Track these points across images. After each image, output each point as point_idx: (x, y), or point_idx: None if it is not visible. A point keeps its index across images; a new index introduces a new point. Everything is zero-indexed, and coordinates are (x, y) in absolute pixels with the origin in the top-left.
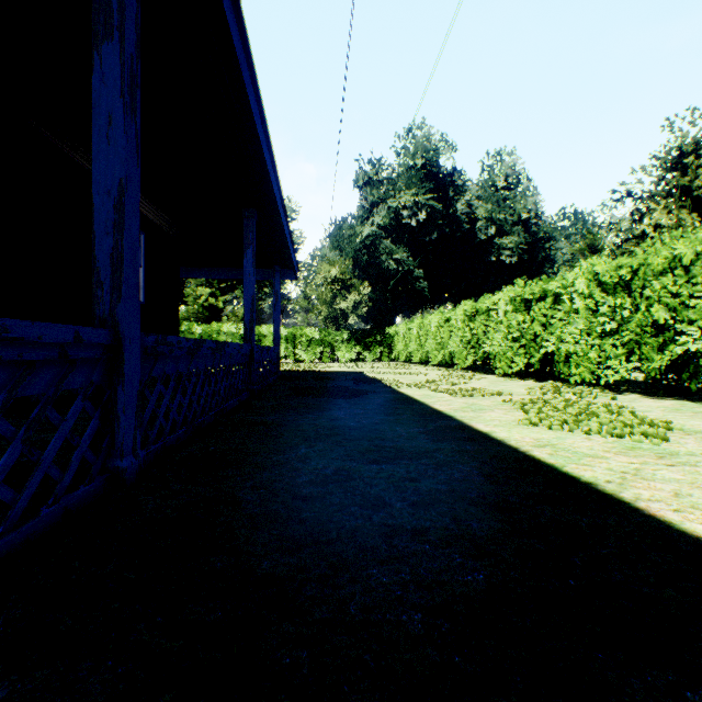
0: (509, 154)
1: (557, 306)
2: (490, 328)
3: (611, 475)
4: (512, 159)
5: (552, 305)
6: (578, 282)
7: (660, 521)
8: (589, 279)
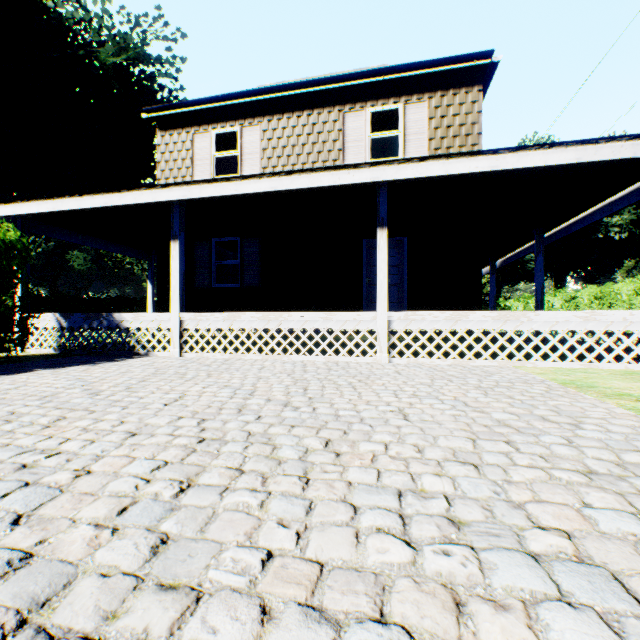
0: None
1: None
2: (614, 305)
3: None
4: None
5: None
6: None
7: None
8: None
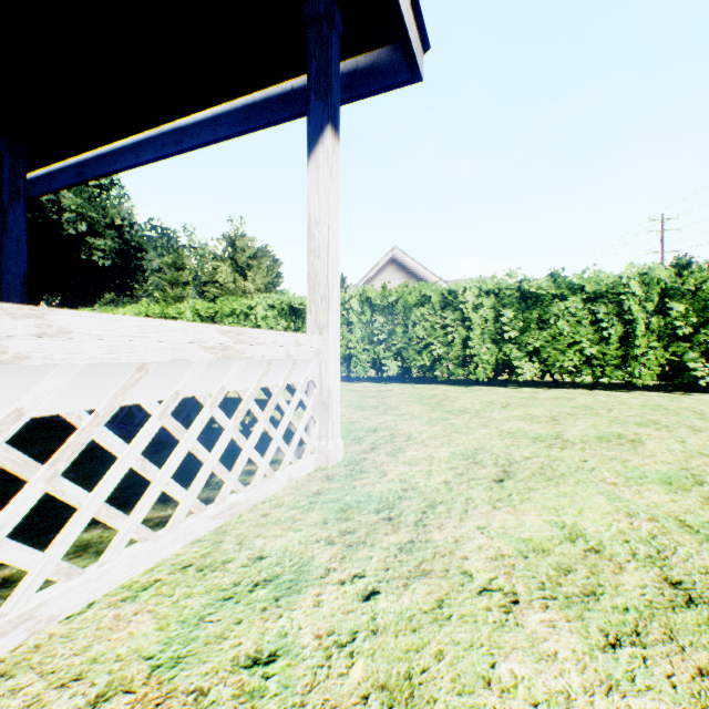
0: None
1: None
2: None
3: None
4: None
5: None
6: (188, 312)
7: (231, 397)
8: (195, 311)
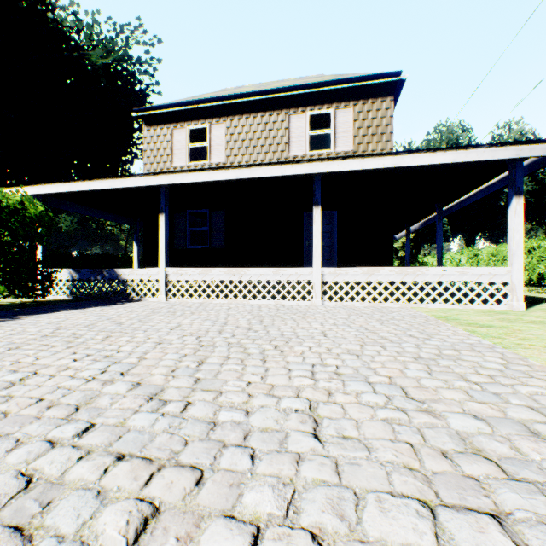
0: (516, 123)
1: (545, 252)
2: (506, 261)
3: (543, 296)
4: (519, 128)
5: (542, 252)
6: None
7: None
8: None
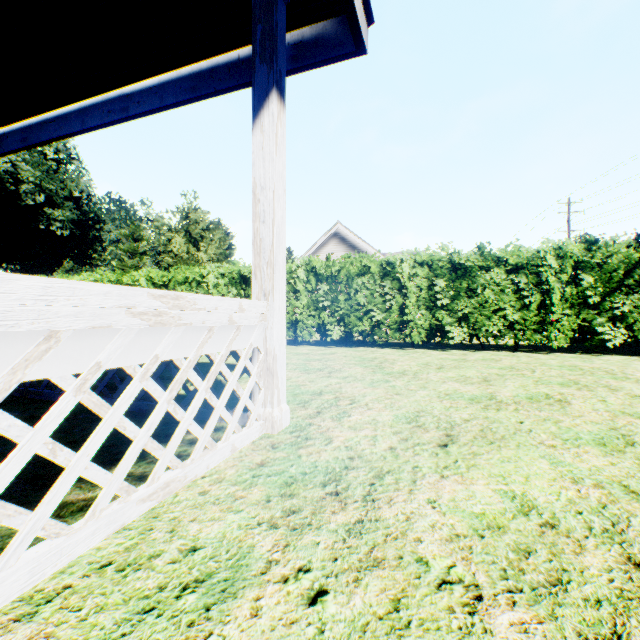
0: None
1: None
2: None
3: None
4: None
5: None
6: (143, 280)
7: None
8: (149, 279)
